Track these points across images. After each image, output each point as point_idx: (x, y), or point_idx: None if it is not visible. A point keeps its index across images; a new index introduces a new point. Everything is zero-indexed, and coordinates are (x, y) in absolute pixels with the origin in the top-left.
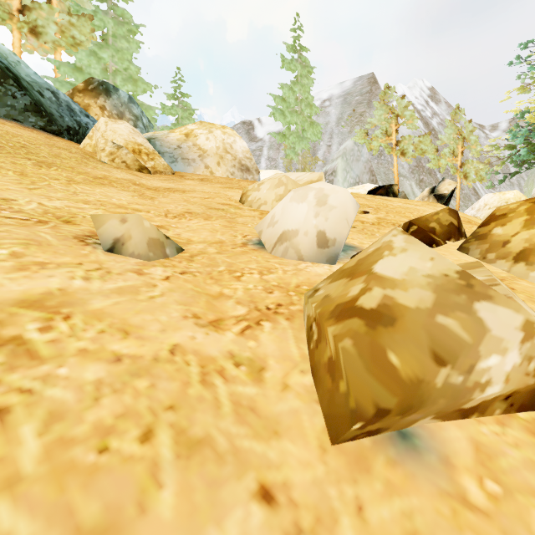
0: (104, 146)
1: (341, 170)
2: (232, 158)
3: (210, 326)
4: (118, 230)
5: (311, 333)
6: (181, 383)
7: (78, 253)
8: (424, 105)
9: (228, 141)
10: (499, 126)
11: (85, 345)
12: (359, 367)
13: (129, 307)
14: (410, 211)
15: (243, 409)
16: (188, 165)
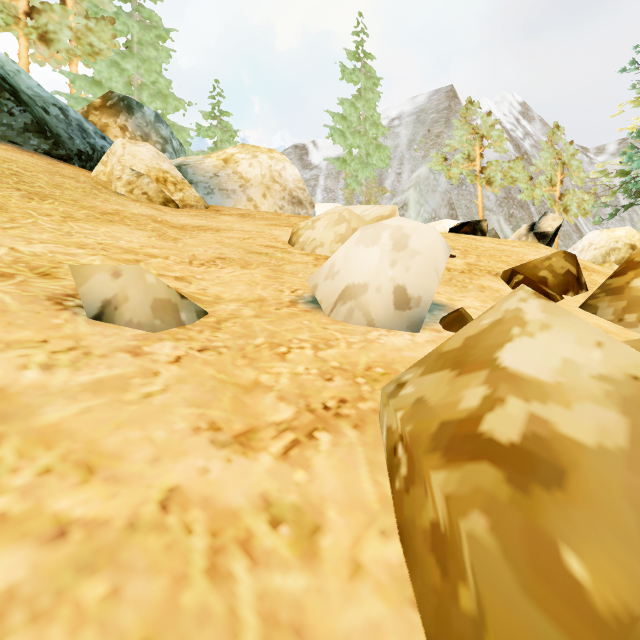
0: (121, 174)
1: (413, 203)
2: (281, 188)
3: (234, 444)
4: (108, 288)
5: (395, 460)
6: (171, 579)
7: (46, 324)
8: (514, 124)
9: (276, 168)
10: (606, 149)
11: (6, 505)
12: (508, 581)
13: (107, 416)
14: (506, 255)
15: (281, 632)
16: (227, 198)
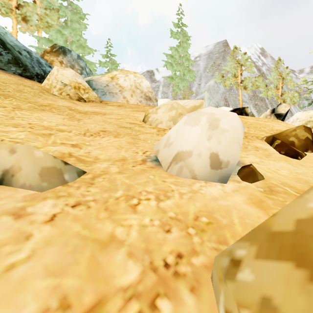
0: (56, 84)
1: (207, 99)
2: (140, 92)
3: None
4: (7, 161)
5: None
6: None
7: None
8: (257, 59)
9: (138, 81)
10: (304, 70)
11: None
12: None
13: None
14: (263, 126)
15: None
16: (113, 97)
